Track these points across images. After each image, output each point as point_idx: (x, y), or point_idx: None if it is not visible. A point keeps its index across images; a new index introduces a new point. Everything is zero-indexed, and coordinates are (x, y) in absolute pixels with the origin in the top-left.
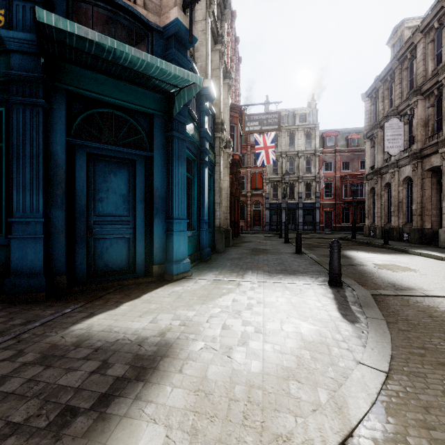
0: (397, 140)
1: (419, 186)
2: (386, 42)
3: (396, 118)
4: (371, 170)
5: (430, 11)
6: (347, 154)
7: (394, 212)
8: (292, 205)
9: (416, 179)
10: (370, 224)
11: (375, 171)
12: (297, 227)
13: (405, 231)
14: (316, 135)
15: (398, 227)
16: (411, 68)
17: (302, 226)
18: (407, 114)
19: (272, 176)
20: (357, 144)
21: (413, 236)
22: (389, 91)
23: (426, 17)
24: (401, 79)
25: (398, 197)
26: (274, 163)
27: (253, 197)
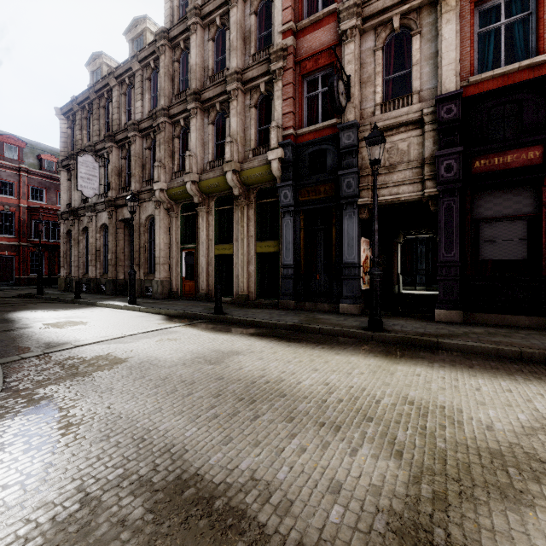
0: (92, 181)
1: (114, 236)
2: (86, 63)
3: (92, 156)
4: (68, 208)
5: (123, 64)
6: (40, 179)
7: (92, 261)
8: None
9: (112, 228)
10: (67, 276)
11: (72, 210)
12: None
13: (103, 282)
14: None
15: (96, 278)
16: (109, 109)
17: None
18: (103, 157)
19: None
20: (55, 170)
21: (109, 287)
22: (88, 121)
23: (120, 67)
24: (99, 116)
25: (96, 245)
26: None
27: None
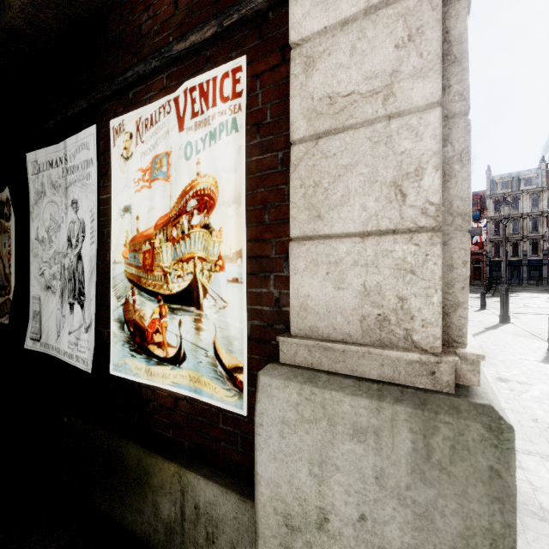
0: None
1: None
2: None
3: None
4: None
5: None
6: None
7: None
8: (515, 262)
9: None
10: None
11: None
12: (522, 282)
13: None
14: (544, 197)
15: None
16: None
17: (527, 281)
18: None
19: (493, 237)
20: None
21: None
22: None
23: None
24: None
25: None
26: (497, 224)
27: (473, 256)
